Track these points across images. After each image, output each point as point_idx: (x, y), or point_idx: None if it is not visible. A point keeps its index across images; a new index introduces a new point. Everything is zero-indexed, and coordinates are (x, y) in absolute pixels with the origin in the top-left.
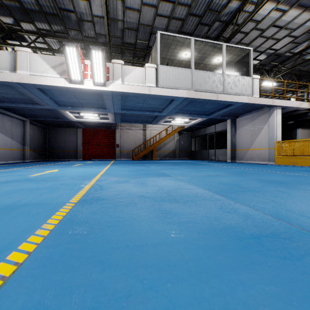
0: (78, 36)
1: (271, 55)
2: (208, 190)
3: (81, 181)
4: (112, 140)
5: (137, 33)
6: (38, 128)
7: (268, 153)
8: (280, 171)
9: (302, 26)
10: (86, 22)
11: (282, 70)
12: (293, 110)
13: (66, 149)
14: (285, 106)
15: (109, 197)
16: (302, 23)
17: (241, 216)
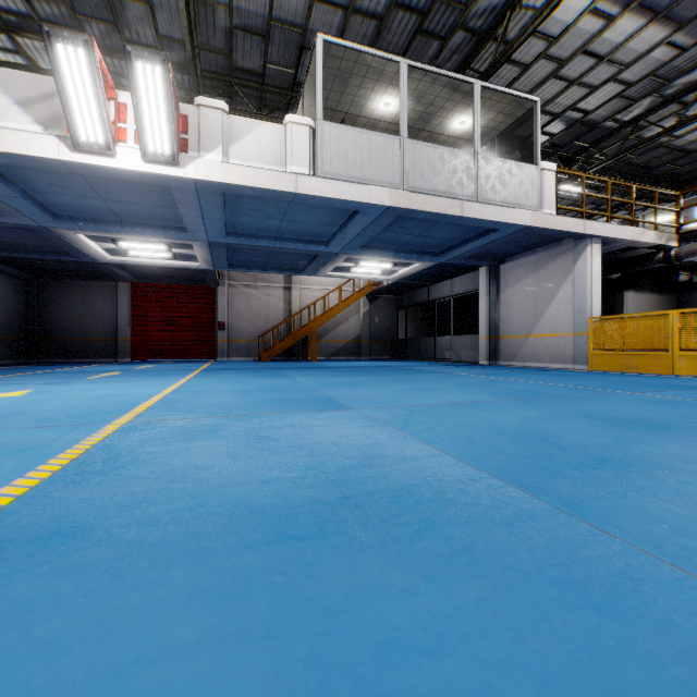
0: (110, 39)
1: (575, 125)
2: (472, 464)
3: (62, 433)
4: (208, 312)
5: (268, 44)
6: (8, 279)
7: (573, 345)
8: (617, 388)
9: (646, 60)
10: (130, 0)
11: (596, 162)
12: (624, 247)
13: (86, 334)
14: (610, 238)
15: (102, 518)
16: (645, 52)
17: (694, 647)
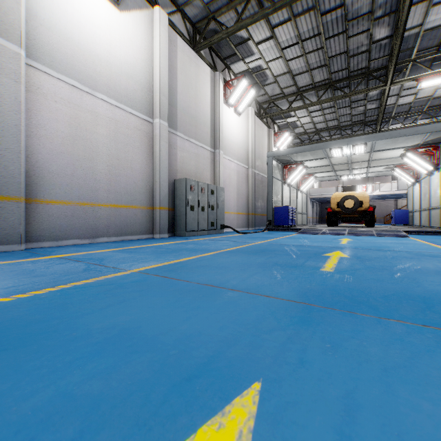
0: None
1: None
2: None
3: None
4: None
5: None
6: (318, 205)
7: None
8: None
9: None
10: None
11: None
12: None
13: None
14: None
15: None
16: None
17: None
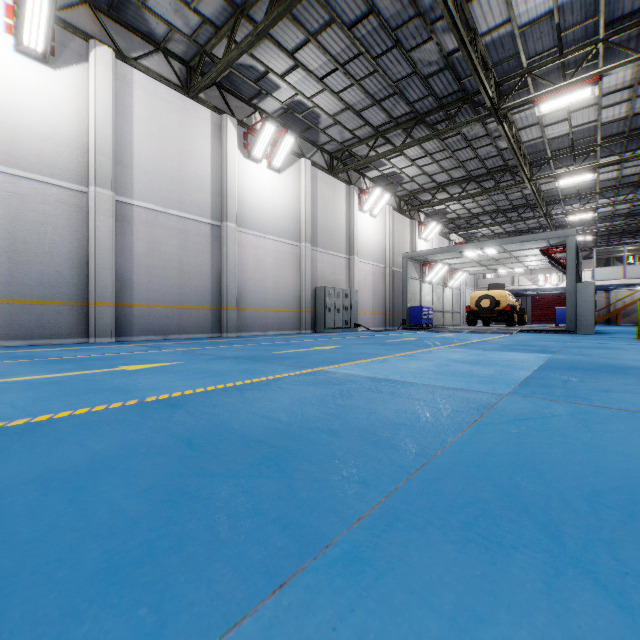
0: None
1: None
2: None
3: None
4: (564, 305)
5: None
6: None
7: None
8: None
9: None
10: None
11: None
12: None
13: None
14: None
15: None
16: None
17: None
